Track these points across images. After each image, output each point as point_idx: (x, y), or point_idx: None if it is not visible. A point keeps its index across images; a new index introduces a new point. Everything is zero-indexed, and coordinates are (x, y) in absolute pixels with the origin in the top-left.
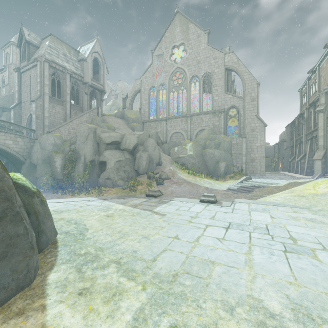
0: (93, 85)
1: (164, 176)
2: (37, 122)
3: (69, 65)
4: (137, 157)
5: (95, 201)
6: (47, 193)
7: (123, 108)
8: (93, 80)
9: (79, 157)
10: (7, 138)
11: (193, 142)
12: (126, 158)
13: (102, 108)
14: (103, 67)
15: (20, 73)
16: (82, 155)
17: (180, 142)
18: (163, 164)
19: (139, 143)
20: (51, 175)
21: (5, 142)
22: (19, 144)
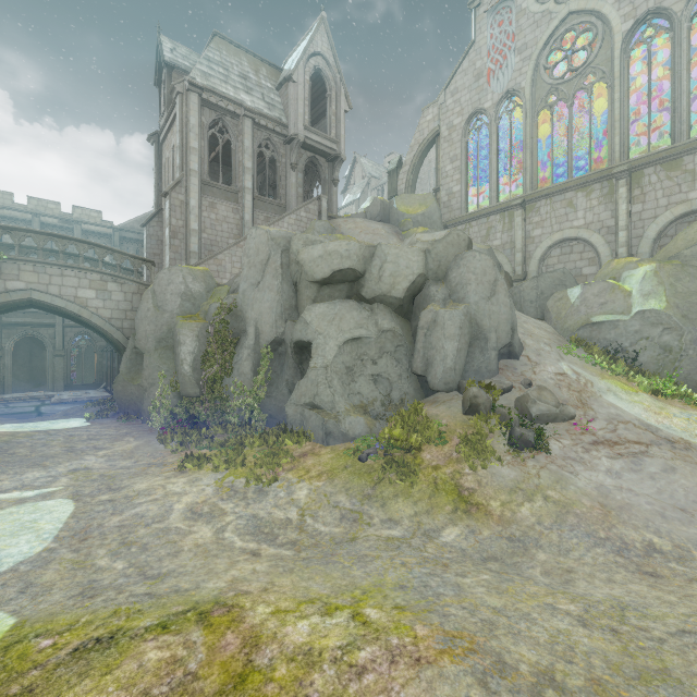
0: (309, 143)
1: (541, 406)
2: (173, 245)
3: (253, 100)
4: (421, 324)
5: None
6: (148, 440)
7: (389, 200)
8: (309, 130)
9: (245, 329)
10: (82, 284)
11: (655, 261)
12: (381, 328)
13: (336, 204)
14: (336, 93)
15: (159, 145)
16: (251, 322)
17: (581, 274)
18: (525, 351)
19: (431, 273)
20: (173, 383)
21: (77, 295)
22: (112, 298)
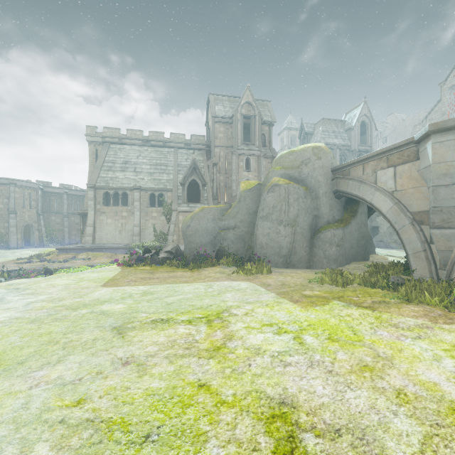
0: (359, 150)
1: None
2: None
3: (338, 140)
4: None
5: (379, 249)
6: None
7: None
8: (359, 145)
9: None
10: None
11: None
12: None
13: None
14: (370, 127)
15: None
16: None
17: None
18: None
19: None
20: None
21: None
22: None
